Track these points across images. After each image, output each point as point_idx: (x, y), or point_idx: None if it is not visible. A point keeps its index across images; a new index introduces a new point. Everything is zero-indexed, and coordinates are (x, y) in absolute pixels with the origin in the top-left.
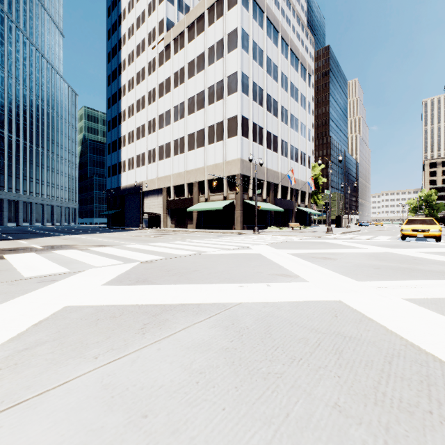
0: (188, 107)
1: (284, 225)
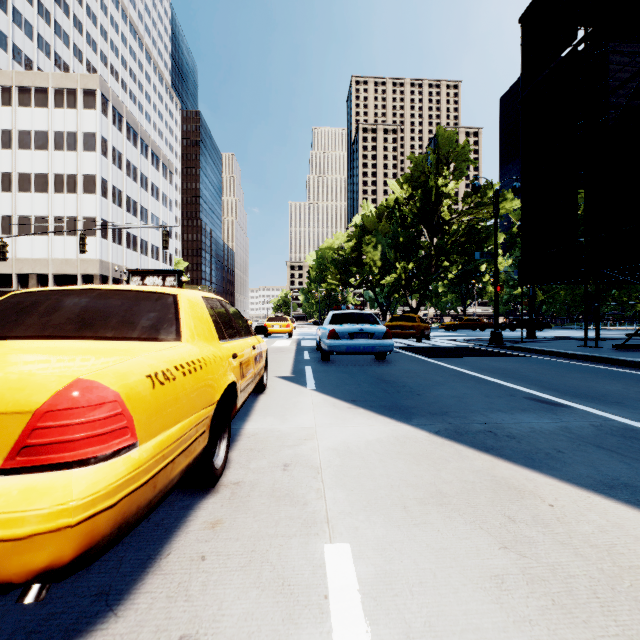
0: (20, 183)
1: None
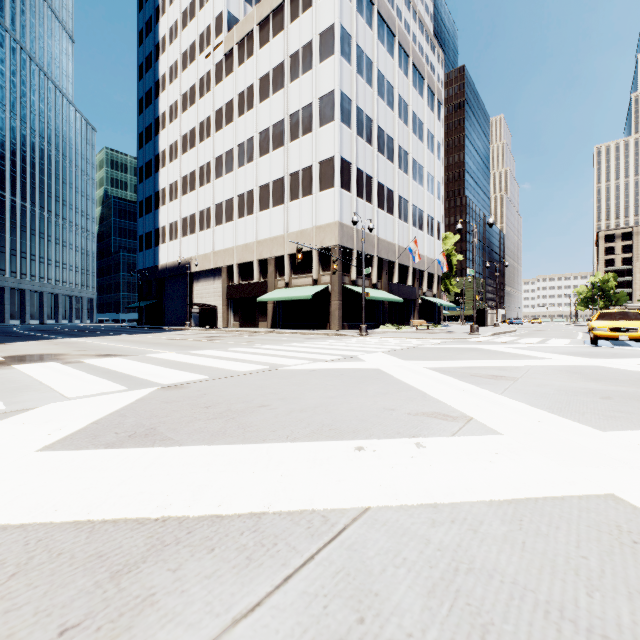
0: (260, 145)
1: (403, 323)
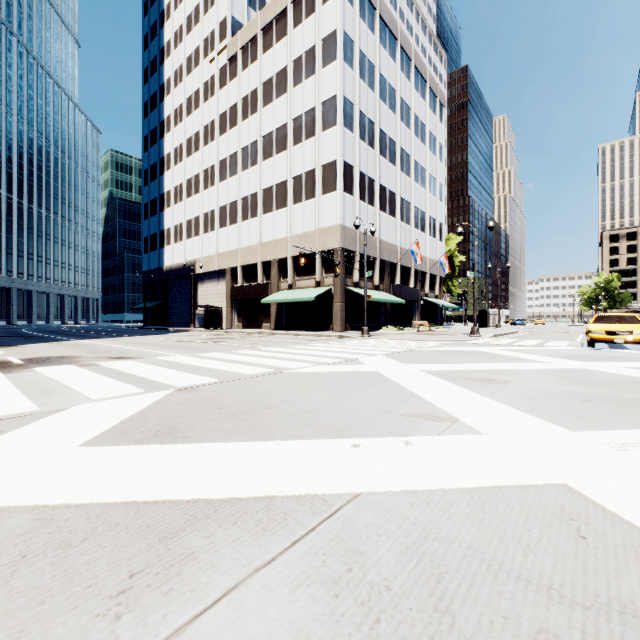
0: (264, 148)
1: (405, 324)
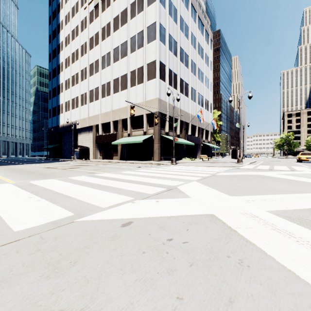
0: (114, 56)
1: (193, 157)
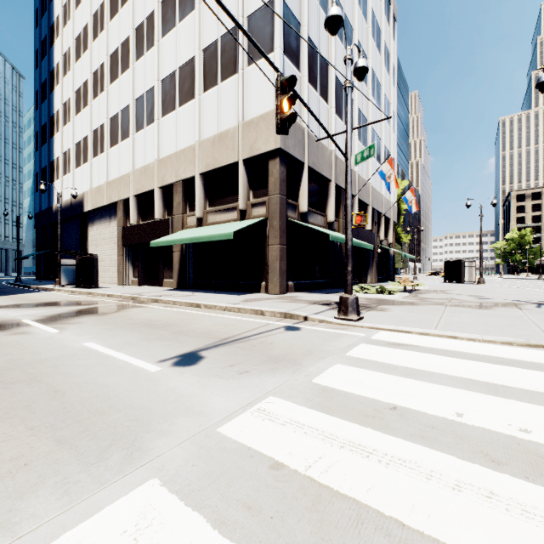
0: (163, 18)
1: (360, 279)
